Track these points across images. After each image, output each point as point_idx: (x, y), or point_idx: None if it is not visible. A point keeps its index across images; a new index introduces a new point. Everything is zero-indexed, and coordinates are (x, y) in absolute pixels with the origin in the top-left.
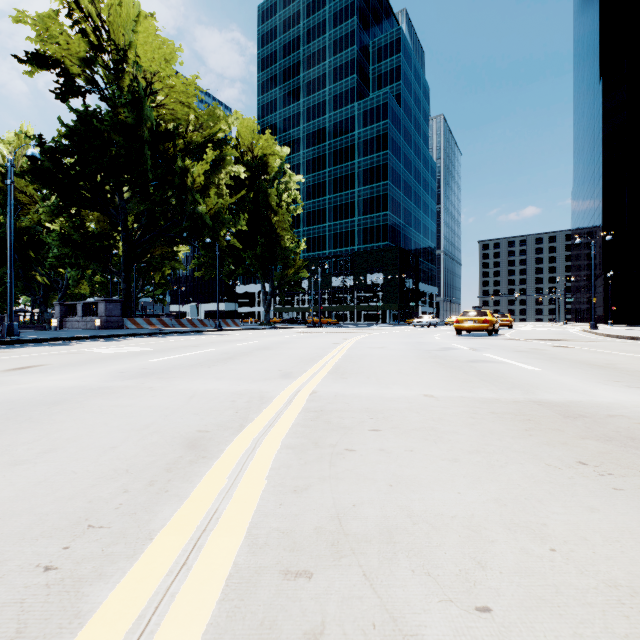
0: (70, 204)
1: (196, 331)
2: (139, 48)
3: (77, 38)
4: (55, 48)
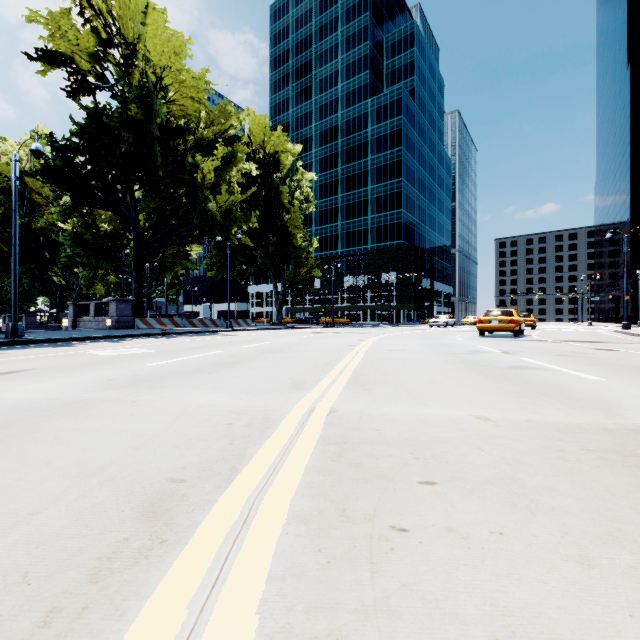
0: (81, 203)
1: (206, 331)
2: (148, 41)
3: (86, 32)
4: (64, 44)
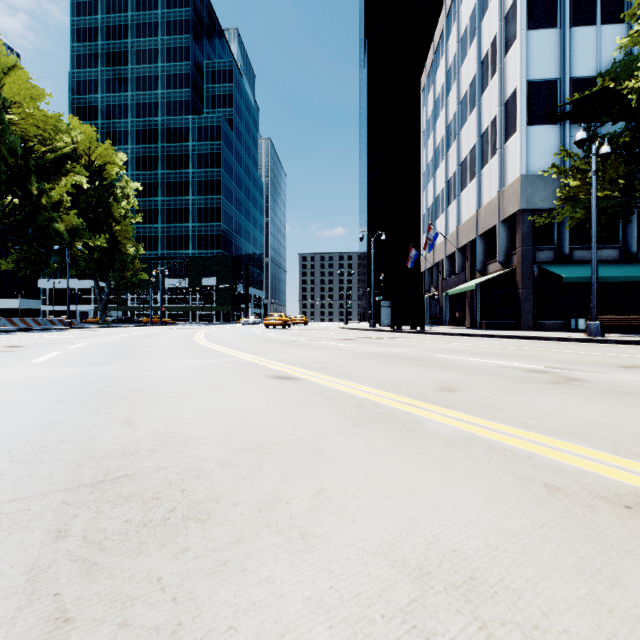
0: None
1: (53, 329)
2: (6, 86)
3: None
4: None
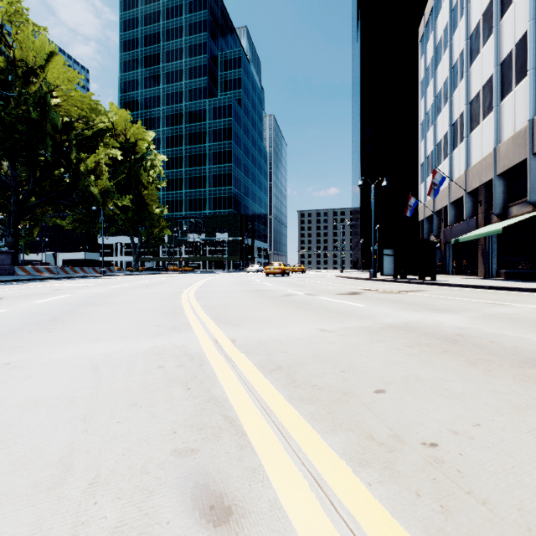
0: None
1: (89, 276)
2: (48, 71)
3: None
4: None
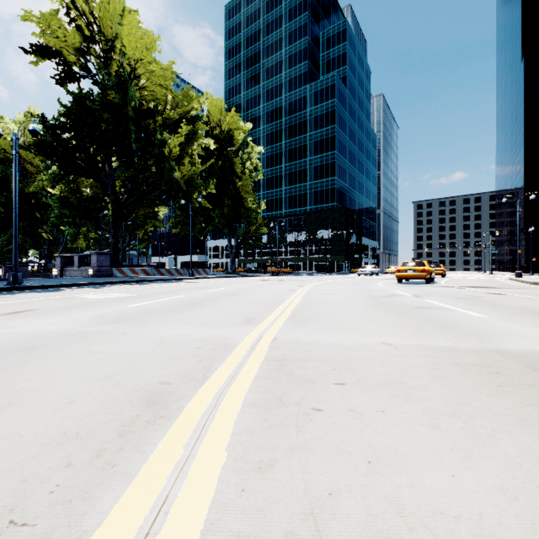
0: (68, 172)
1: (172, 279)
2: (124, 38)
3: (72, 31)
4: (54, 40)
